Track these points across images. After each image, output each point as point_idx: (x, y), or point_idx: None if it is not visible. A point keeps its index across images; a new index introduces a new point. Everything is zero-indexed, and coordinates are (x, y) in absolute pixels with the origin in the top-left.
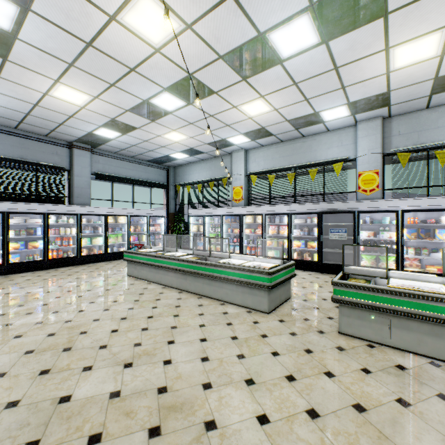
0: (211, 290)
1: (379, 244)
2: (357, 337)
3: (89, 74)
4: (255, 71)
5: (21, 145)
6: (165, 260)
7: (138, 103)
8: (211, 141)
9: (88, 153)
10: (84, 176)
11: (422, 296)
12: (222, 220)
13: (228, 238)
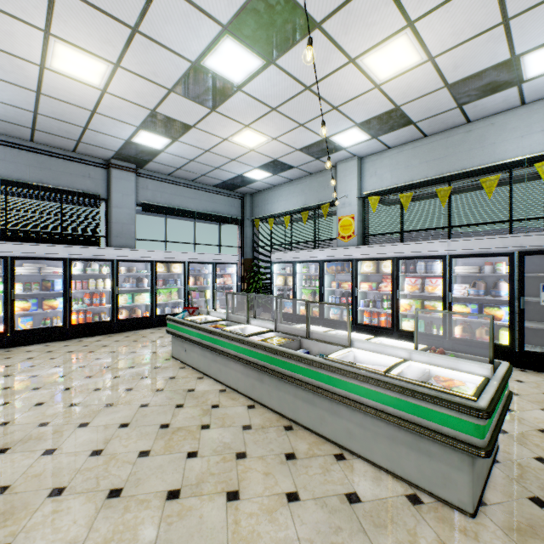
0: (313, 416)
1: None
2: None
3: (90, 7)
4: None
5: (41, 165)
6: (225, 340)
7: (185, 72)
8: (304, 144)
9: (132, 175)
10: (126, 208)
11: None
12: (321, 268)
13: (347, 305)
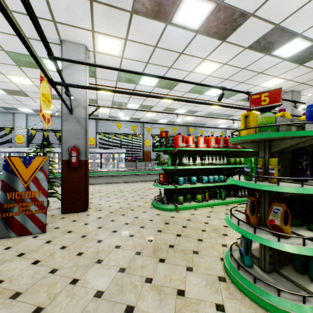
0: None
1: (95, 164)
2: (92, 184)
3: None
4: (55, 99)
5: None
6: None
7: None
8: (4, 106)
9: None
10: None
11: (104, 171)
12: (10, 155)
13: None
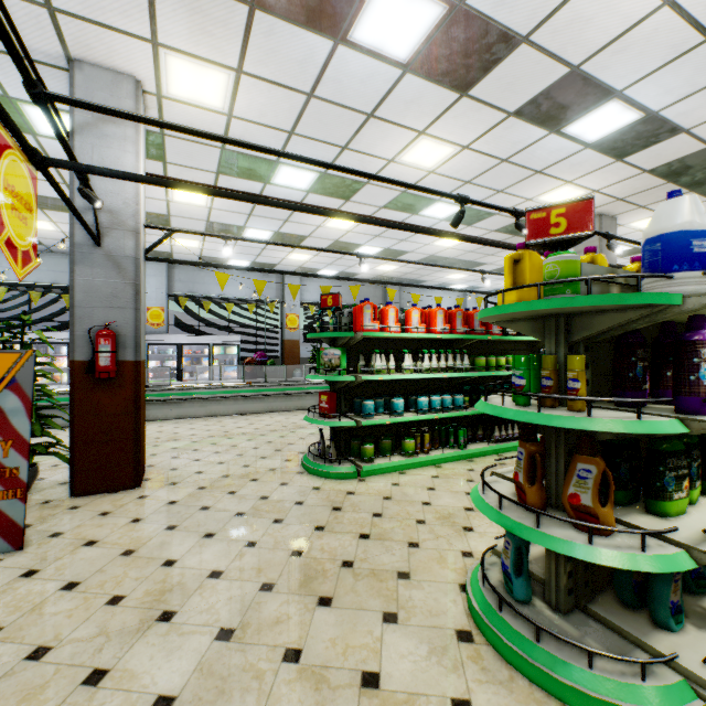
0: None
1: (166, 371)
2: (155, 420)
3: None
4: (59, 210)
5: None
6: None
7: None
8: None
9: None
10: None
11: (186, 389)
12: None
13: None
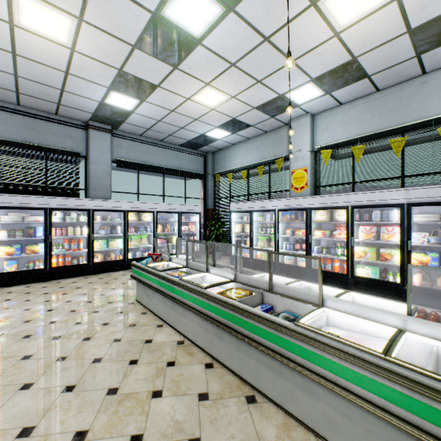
0: (280, 389)
1: None
2: None
3: None
4: None
5: (27, 126)
6: (183, 290)
7: (146, 25)
8: (261, 102)
9: (107, 135)
10: (102, 164)
11: None
12: (277, 216)
13: (318, 258)
